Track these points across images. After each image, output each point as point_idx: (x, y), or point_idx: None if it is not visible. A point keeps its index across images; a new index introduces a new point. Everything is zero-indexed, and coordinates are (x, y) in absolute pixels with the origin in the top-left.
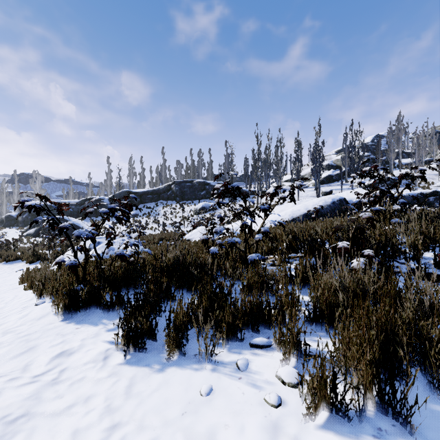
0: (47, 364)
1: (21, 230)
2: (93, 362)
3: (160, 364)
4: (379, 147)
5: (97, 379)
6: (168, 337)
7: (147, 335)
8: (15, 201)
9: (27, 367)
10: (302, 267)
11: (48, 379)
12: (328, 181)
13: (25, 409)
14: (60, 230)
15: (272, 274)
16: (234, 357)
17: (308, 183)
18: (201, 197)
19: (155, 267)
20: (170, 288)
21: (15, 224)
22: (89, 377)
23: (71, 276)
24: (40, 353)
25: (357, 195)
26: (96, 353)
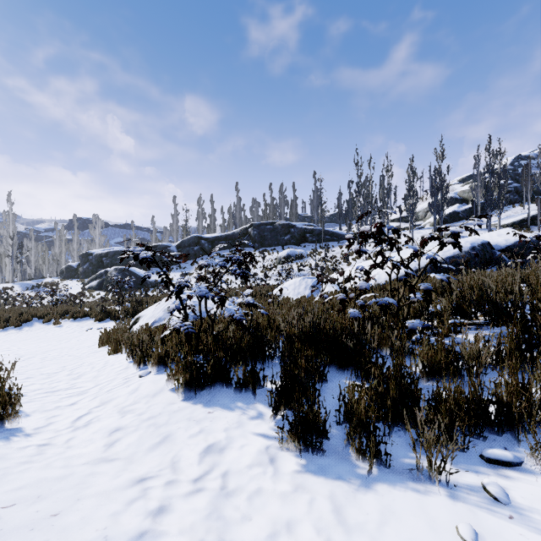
0: (199, 463)
1: (82, 282)
2: (258, 466)
3: (358, 478)
4: (527, 172)
5: (282, 494)
6: (368, 441)
7: (312, 430)
8: (75, 250)
9: (176, 465)
10: (510, 343)
11: (215, 487)
12: (453, 220)
13: (215, 535)
14: (179, 287)
15: (469, 352)
16: (470, 477)
17: (423, 223)
18: (284, 243)
19: (289, 335)
20: (324, 365)
21: (75, 275)
22: (267, 489)
23: (176, 342)
24: (181, 446)
25: (520, 238)
26: (255, 452)
